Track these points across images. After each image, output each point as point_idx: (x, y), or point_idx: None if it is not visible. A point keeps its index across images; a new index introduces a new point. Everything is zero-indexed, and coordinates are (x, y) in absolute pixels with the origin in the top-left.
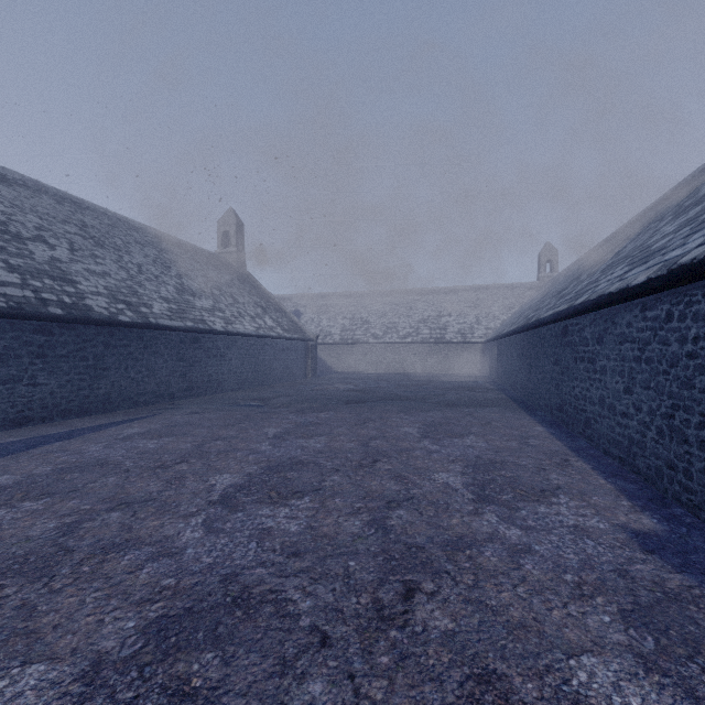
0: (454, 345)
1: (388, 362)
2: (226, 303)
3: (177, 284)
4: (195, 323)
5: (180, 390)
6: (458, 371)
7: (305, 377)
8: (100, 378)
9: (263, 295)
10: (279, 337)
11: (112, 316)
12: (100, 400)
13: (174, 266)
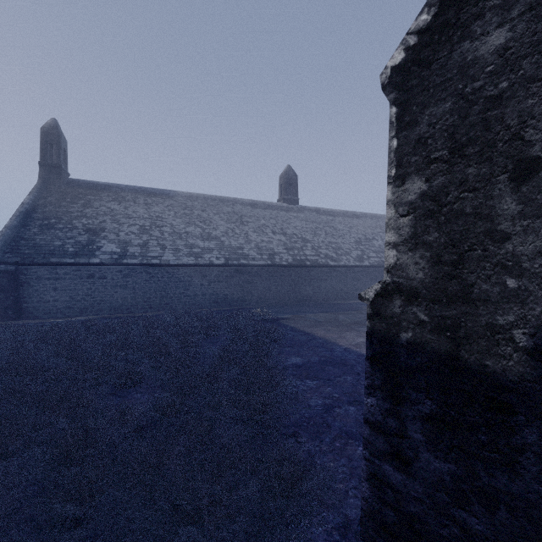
0: None
1: None
2: None
3: None
4: None
5: None
6: None
7: None
8: None
9: None
10: None
11: None
12: None
13: None
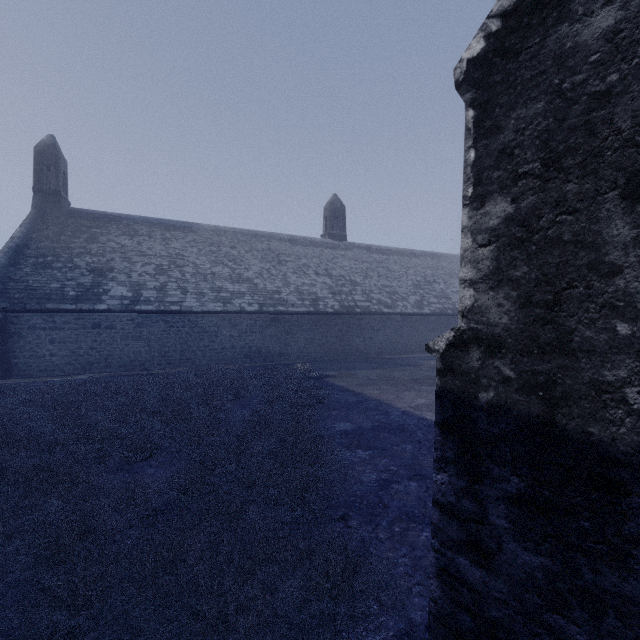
0: None
1: None
2: None
3: None
4: None
5: None
6: None
7: None
8: None
9: None
10: None
11: None
12: None
13: None
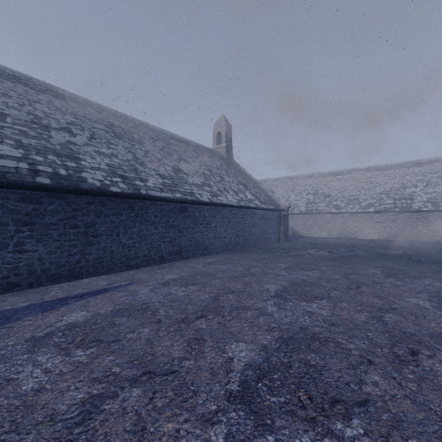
0: (423, 213)
1: (350, 229)
2: (214, 181)
3: (175, 166)
4: (184, 195)
5: (169, 253)
6: (429, 239)
7: (278, 241)
8: (92, 244)
9: (245, 176)
10: (257, 208)
11: (103, 187)
12: (92, 264)
13: (176, 153)
